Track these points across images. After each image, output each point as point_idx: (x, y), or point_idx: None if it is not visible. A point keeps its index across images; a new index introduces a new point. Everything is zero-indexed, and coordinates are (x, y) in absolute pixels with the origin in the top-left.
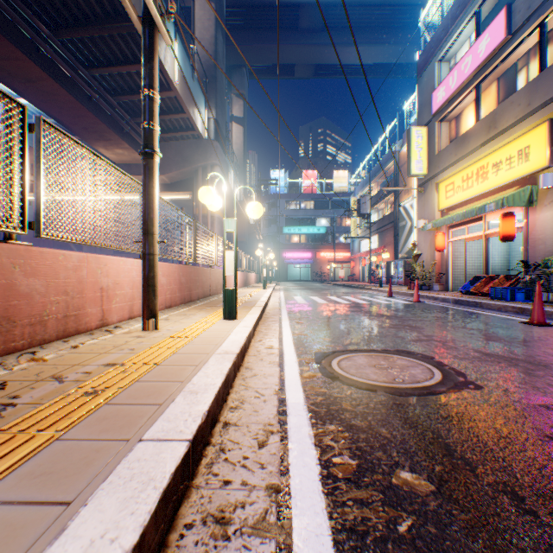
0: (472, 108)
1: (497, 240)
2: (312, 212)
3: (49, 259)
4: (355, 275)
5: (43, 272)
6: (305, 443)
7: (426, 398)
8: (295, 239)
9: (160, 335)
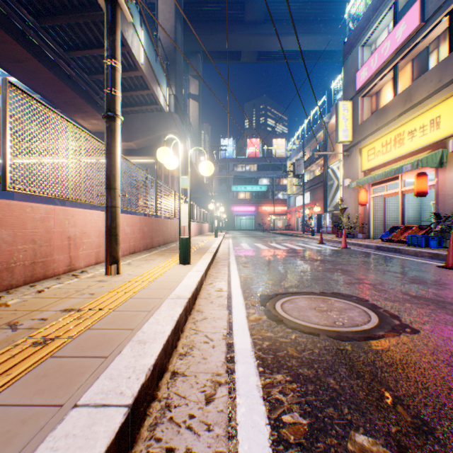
0: (390, 85)
1: (410, 196)
2: (255, 174)
3: (16, 211)
4: (291, 225)
5: (10, 223)
6: (253, 397)
7: (367, 343)
8: (241, 196)
9: (120, 280)
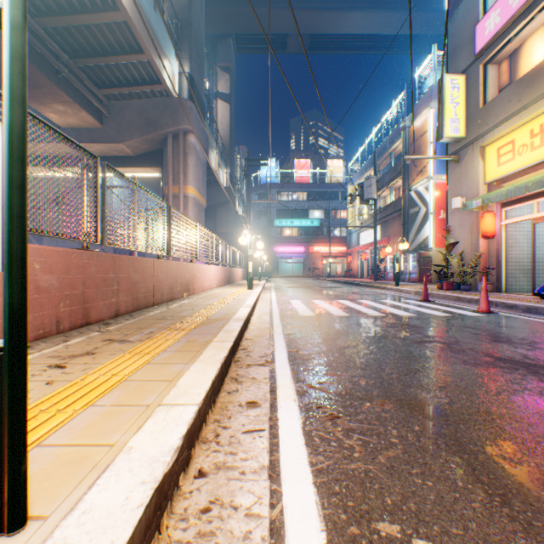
0: (543, 33)
1: None
2: (305, 204)
3: None
4: (353, 270)
5: None
6: None
7: None
8: (286, 232)
9: None
